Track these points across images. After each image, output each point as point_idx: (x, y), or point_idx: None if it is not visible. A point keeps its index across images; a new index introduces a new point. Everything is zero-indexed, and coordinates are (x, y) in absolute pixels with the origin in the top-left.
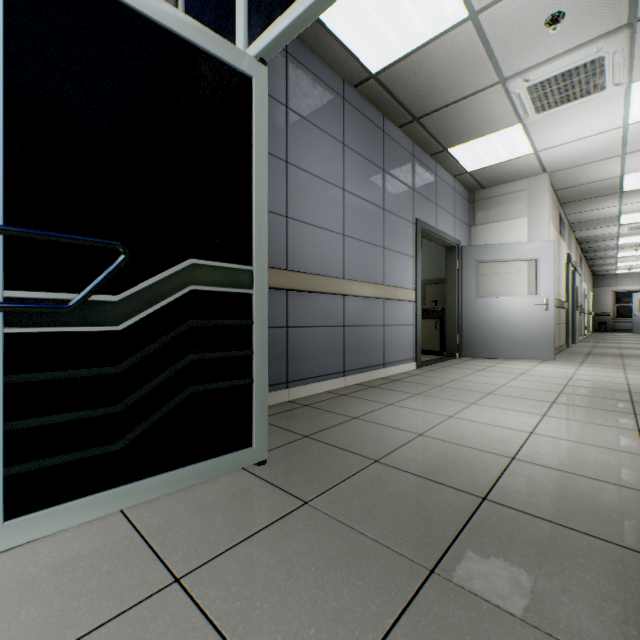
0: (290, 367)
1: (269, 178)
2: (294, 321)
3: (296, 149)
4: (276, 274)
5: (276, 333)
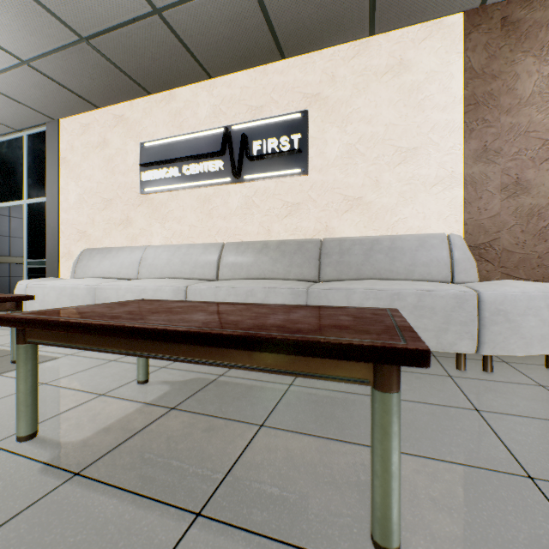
0: (12, 291)
1: (0, 223)
2: (15, 275)
3: (16, 211)
4: (3, 258)
5: (4, 279)
